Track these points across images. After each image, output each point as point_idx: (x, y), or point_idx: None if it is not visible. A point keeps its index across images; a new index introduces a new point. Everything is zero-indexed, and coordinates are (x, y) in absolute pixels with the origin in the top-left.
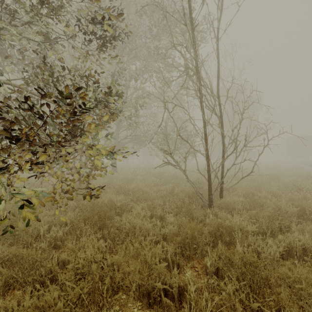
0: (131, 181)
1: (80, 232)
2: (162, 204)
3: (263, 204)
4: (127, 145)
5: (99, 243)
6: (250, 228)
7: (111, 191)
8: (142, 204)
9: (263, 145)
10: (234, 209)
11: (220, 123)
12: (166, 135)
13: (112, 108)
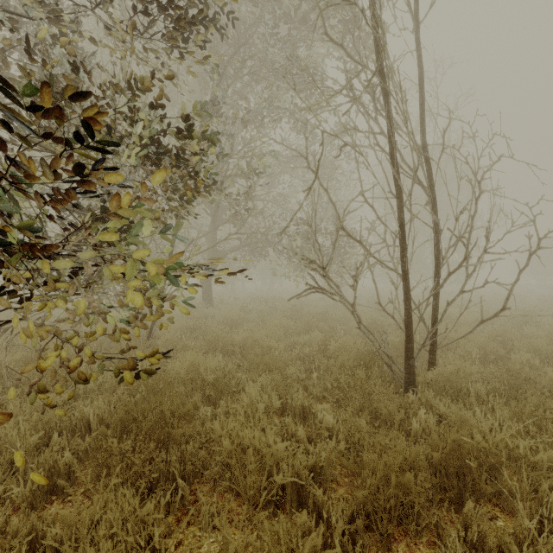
0: (239, 324)
1: (108, 462)
2: (304, 376)
3: (530, 380)
4: (232, 255)
5: (143, 512)
6: (545, 460)
7: (198, 346)
8: (261, 380)
9: (529, 249)
10: (465, 392)
11: (429, 202)
12: (315, 226)
13: (193, 164)
